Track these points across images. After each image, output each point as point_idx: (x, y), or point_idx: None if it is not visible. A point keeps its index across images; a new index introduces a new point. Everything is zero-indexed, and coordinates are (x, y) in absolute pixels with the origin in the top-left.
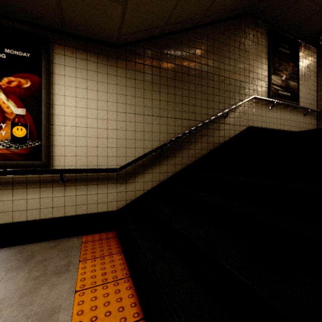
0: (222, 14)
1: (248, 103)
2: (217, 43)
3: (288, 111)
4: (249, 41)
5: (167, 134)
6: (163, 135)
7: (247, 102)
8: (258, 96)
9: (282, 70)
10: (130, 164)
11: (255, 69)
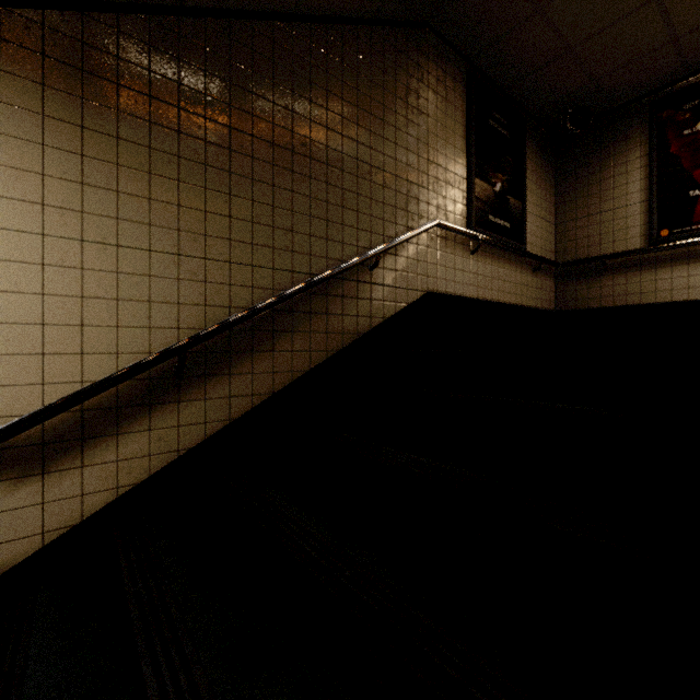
0: (364, 1)
1: (426, 238)
2: (352, 74)
3: (506, 261)
4: (428, 89)
5: (206, 309)
6: (190, 312)
7: (424, 234)
8: (448, 222)
9: (494, 171)
10: (50, 413)
11: (441, 158)
